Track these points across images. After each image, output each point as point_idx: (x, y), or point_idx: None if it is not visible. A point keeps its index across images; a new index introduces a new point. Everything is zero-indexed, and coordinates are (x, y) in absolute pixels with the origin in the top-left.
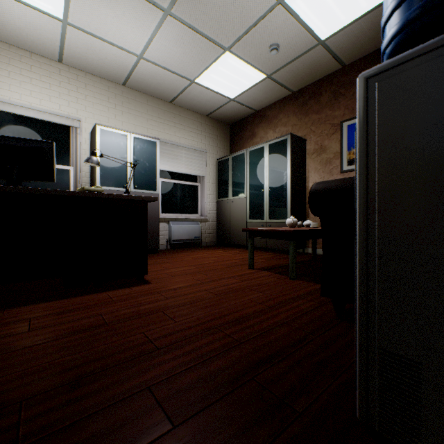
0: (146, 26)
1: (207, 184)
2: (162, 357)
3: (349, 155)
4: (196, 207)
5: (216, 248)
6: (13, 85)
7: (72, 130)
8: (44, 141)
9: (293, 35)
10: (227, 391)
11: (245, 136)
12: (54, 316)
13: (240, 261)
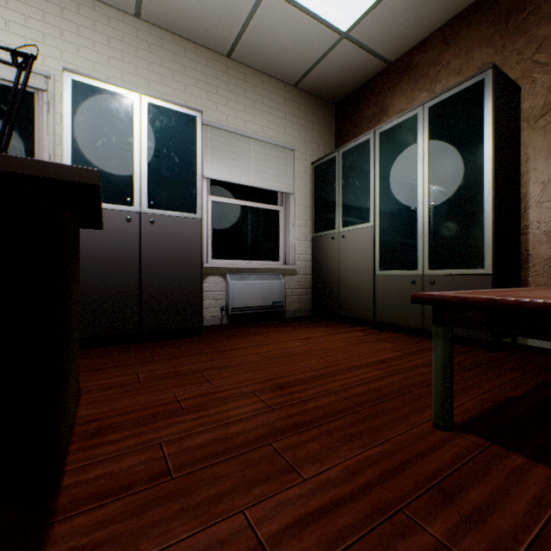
0: None
1: (294, 207)
2: None
3: None
4: (276, 248)
5: (313, 323)
6: None
7: (39, 100)
8: None
9: None
10: None
11: (364, 117)
12: None
13: (381, 374)
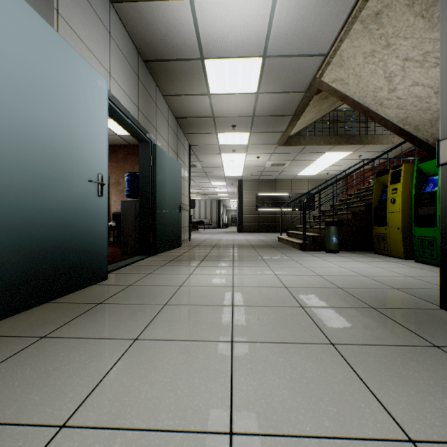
0: None
1: None
2: None
3: None
4: None
5: None
6: None
7: None
8: None
9: None
10: None
11: None
12: None
13: None
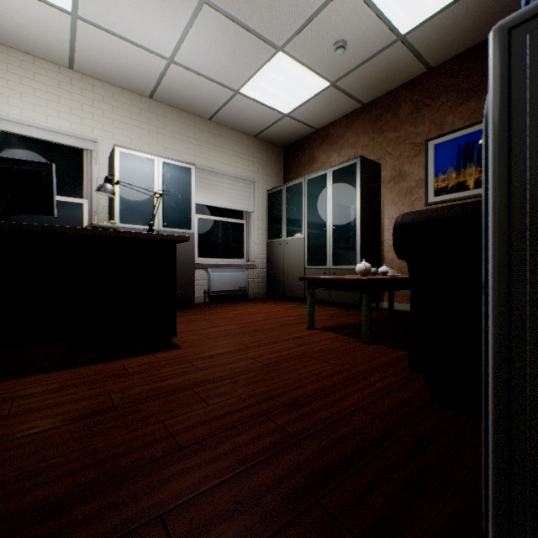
0: (176, 19)
1: (254, 221)
2: (185, 463)
3: (437, 182)
4: (242, 250)
5: (267, 301)
6: (12, 97)
7: (86, 154)
8: (40, 163)
9: (365, 28)
10: (278, 526)
11: (302, 161)
12: (46, 394)
13: (296, 318)
